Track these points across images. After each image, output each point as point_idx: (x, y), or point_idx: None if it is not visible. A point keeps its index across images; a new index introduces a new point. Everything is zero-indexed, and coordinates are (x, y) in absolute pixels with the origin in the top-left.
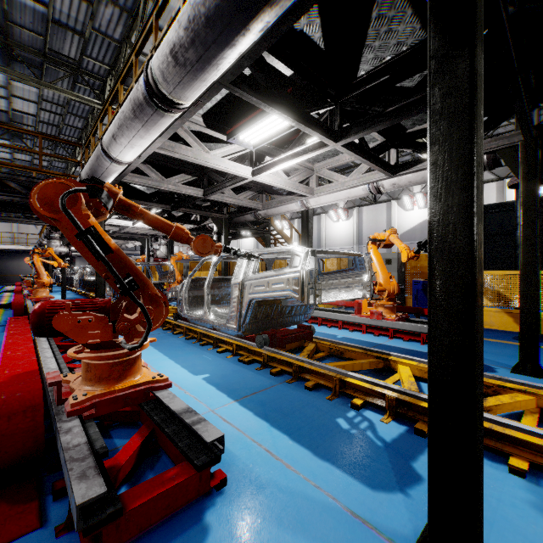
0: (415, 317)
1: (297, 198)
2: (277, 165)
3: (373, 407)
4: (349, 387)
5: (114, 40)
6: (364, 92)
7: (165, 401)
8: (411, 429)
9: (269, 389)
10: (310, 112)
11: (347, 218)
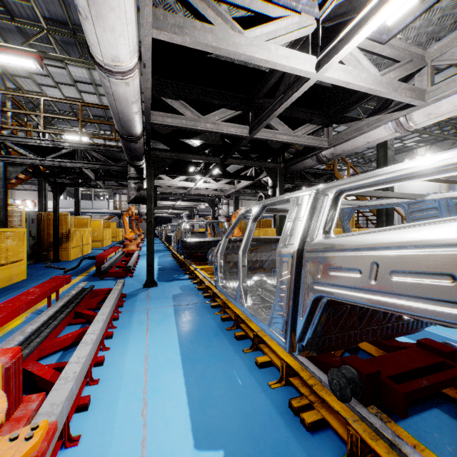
0: None
1: (388, 117)
2: (370, 19)
3: None
4: None
5: None
6: None
7: None
8: None
9: None
10: None
11: None
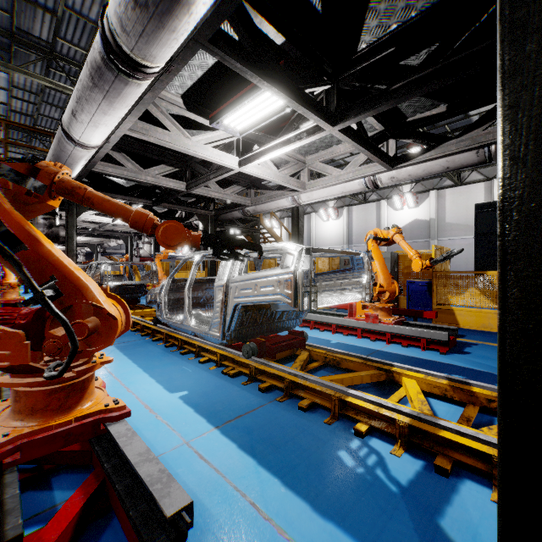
0: (410, 319)
1: (288, 194)
2: (266, 153)
3: (380, 433)
4: (351, 407)
5: (90, 21)
6: (365, 69)
7: (120, 443)
8: (428, 465)
9: (257, 410)
10: (305, 89)
11: (337, 217)
